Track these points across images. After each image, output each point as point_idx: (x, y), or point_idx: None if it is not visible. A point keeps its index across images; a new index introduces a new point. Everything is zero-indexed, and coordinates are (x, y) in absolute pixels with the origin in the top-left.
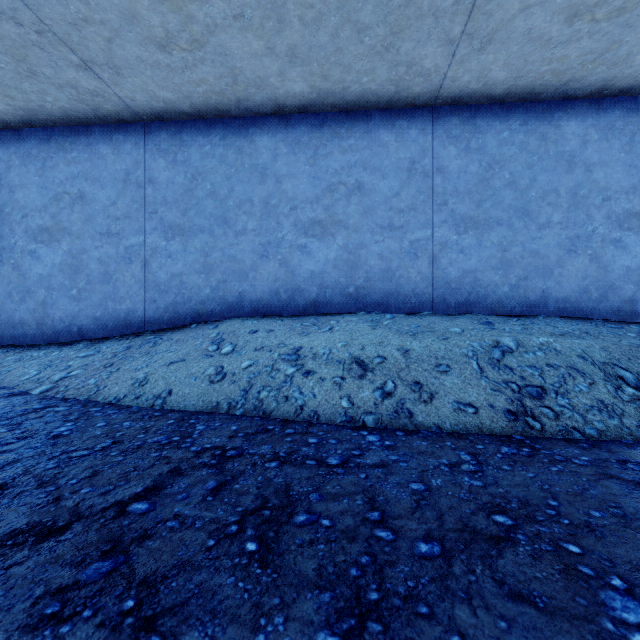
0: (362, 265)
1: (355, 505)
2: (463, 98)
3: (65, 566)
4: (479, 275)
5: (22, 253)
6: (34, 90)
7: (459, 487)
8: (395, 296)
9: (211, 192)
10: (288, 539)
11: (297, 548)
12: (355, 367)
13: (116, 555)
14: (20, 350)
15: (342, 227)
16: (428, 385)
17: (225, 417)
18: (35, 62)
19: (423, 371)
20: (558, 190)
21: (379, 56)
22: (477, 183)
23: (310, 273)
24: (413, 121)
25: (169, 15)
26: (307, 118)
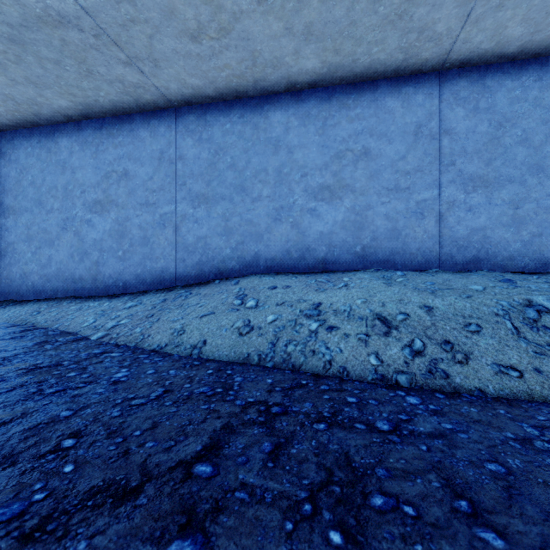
0: (369, 225)
1: (433, 488)
2: (472, 59)
3: (145, 542)
4: (488, 233)
5: (81, 222)
6: (91, 87)
7: (547, 472)
8: (401, 254)
9: (231, 164)
10: (374, 531)
11: (390, 546)
12: (378, 324)
13: (193, 532)
14: (80, 301)
15: (349, 191)
16: (460, 345)
17: (257, 369)
18: (92, 63)
19: (451, 330)
20: None
21: (391, 25)
22: (486, 142)
23: (319, 234)
24: (419, 87)
25: (201, 7)
26: (316, 92)
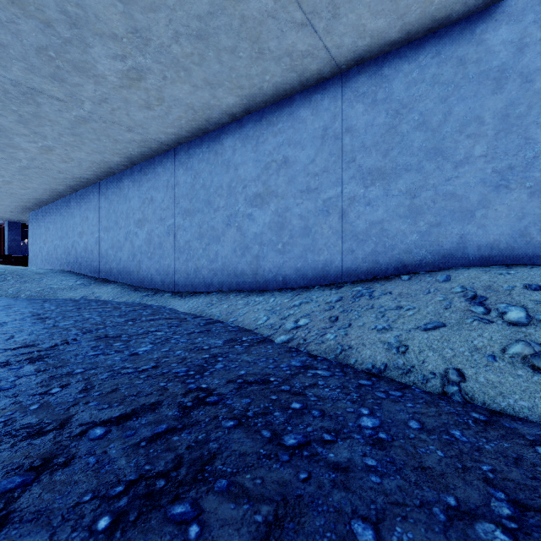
0: None
1: None
2: None
3: None
4: None
5: (242, 217)
6: (258, 72)
7: None
8: None
9: (419, 123)
10: None
11: None
12: None
13: None
14: (244, 295)
15: None
16: None
17: None
18: (265, 38)
19: None
20: None
21: None
22: None
23: None
24: None
25: None
26: None
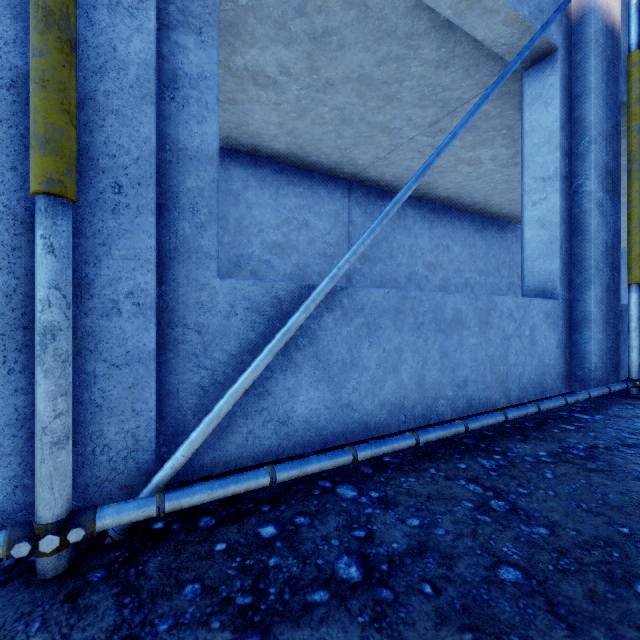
0: None
1: None
2: None
3: None
4: None
5: None
6: None
7: None
8: None
9: None
10: None
11: None
12: None
13: None
14: None
15: None
16: None
17: None
18: None
19: None
20: (228, 218)
21: None
22: None
23: None
24: None
25: None
26: None
